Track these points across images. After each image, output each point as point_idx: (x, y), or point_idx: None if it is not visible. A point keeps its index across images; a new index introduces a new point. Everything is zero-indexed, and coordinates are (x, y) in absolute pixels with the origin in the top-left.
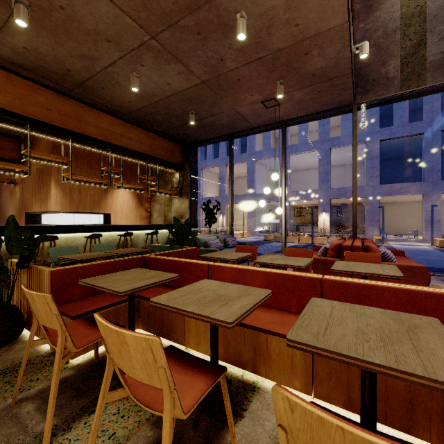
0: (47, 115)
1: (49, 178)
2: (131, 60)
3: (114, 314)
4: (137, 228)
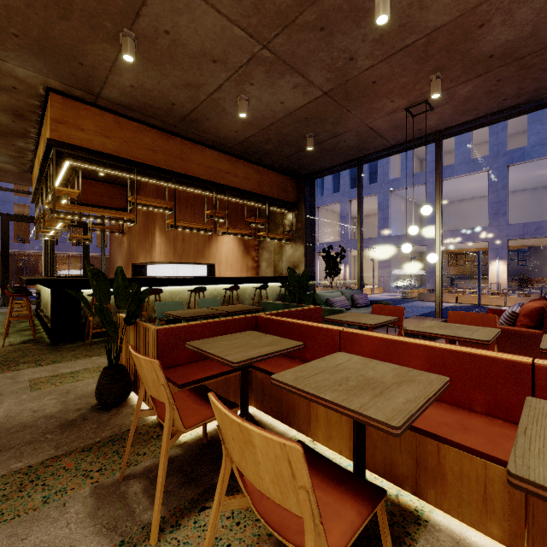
0: (152, 157)
1: (154, 226)
2: (239, 80)
3: (224, 386)
4: (244, 281)
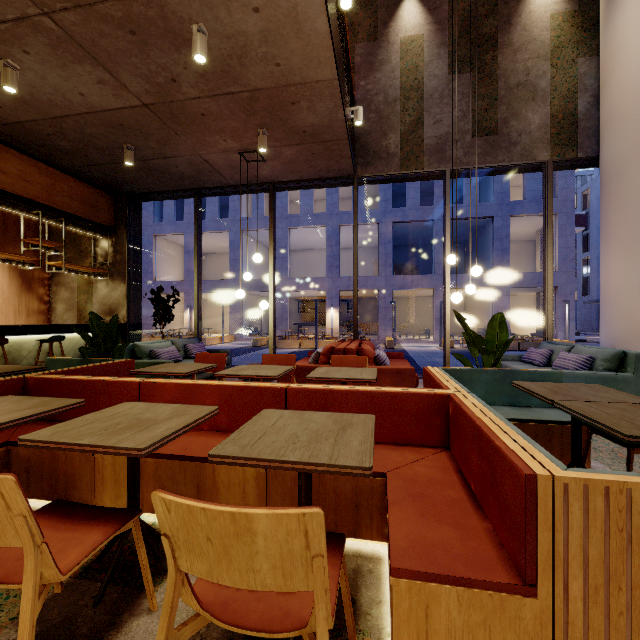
0: None
1: None
2: (0, 38)
3: None
4: (19, 331)
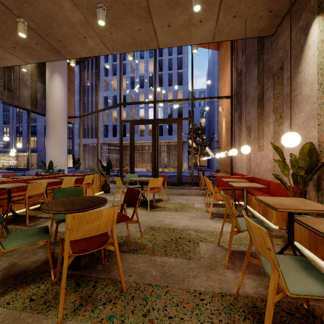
0: None
1: None
2: None
3: None
4: None
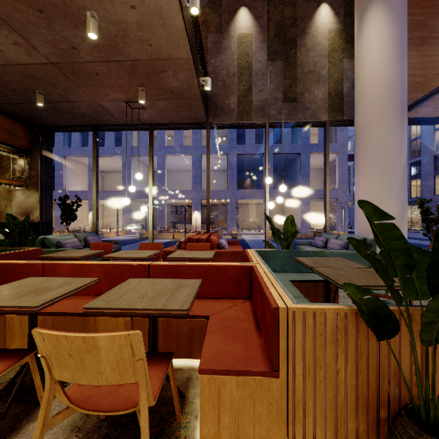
0: None
1: None
2: None
3: None
4: None
